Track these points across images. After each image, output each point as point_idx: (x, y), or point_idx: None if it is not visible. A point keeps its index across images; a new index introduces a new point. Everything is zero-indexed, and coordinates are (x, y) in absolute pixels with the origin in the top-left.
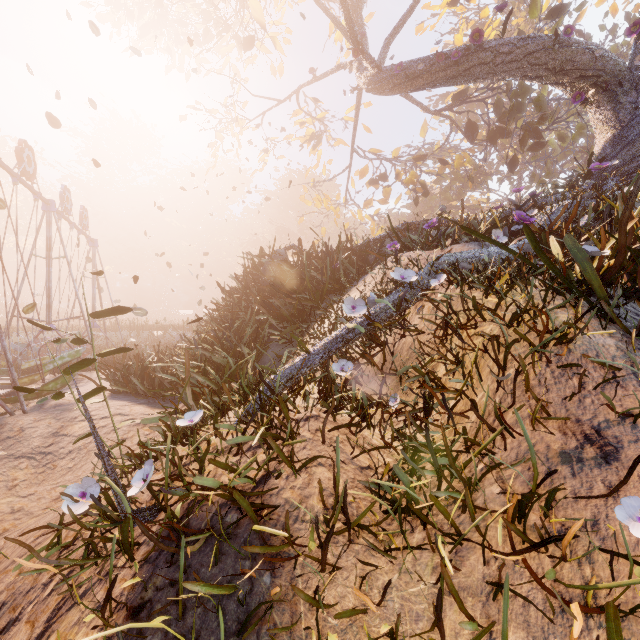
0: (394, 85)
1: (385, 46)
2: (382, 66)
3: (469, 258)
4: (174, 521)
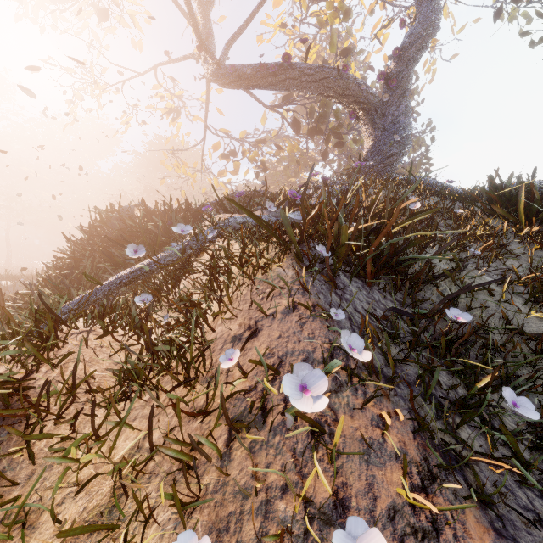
0: (231, 81)
1: (226, 48)
2: (222, 64)
3: (253, 221)
4: None
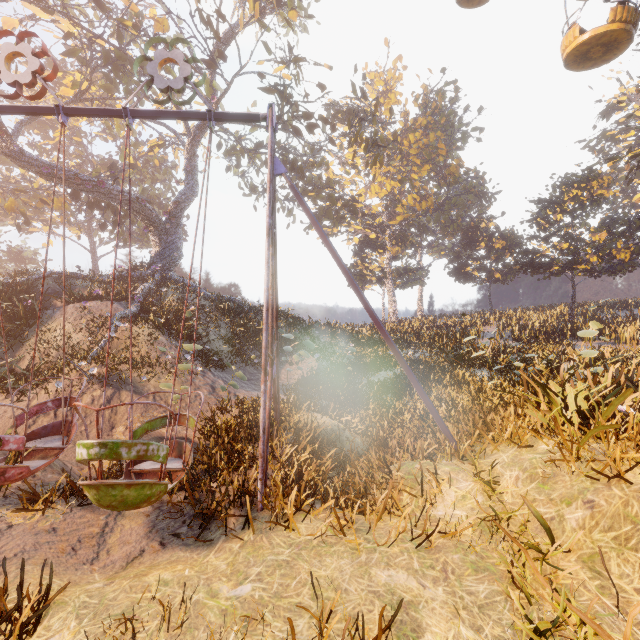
0: (37, 171)
1: (20, 128)
2: (24, 150)
3: (124, 314)
4: (103, 376)
